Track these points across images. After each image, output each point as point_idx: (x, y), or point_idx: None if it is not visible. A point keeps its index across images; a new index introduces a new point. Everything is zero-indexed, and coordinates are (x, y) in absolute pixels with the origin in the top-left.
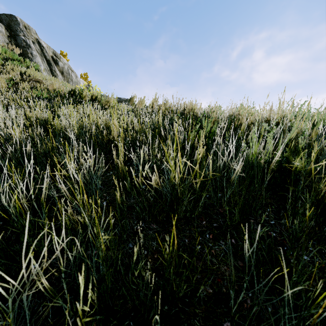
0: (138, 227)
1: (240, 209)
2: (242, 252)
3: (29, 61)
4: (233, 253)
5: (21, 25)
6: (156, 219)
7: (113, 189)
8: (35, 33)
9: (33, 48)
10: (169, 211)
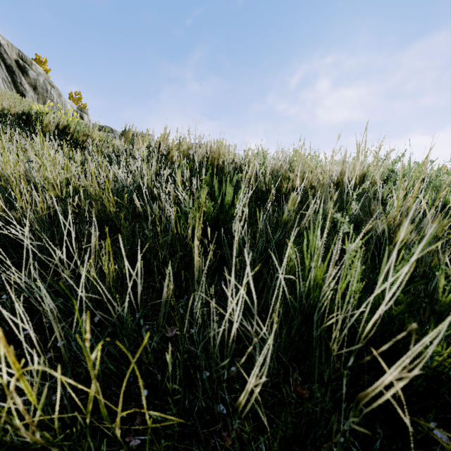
0: None
1: None
2: None
3: None
4: None
5: None
6: None
7: None
8: None
9: None
10: None
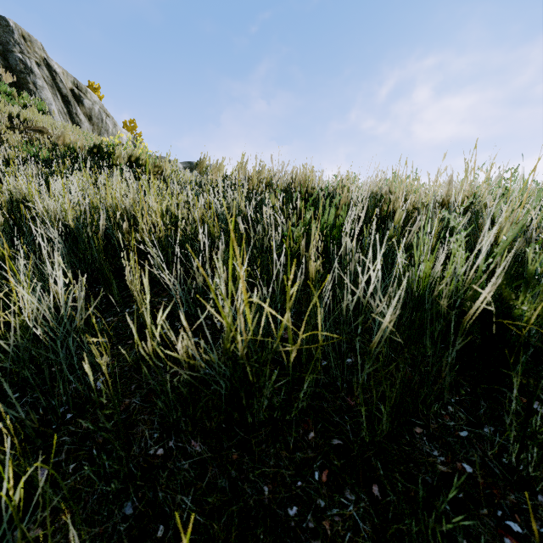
0: (158, 450)
1: (391, 406)
2: (397, 527)
3: (27, 96)
4: (375, 532)
5: (16, 33)
6: (205, 425)
7: (128, 346)
8: (41, 49)
9: (37, 74)
10: (233, 409)
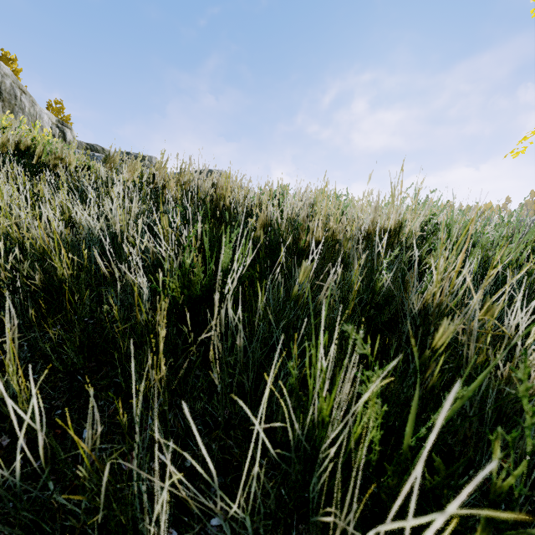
0: None
1: None
2: None
3: None
4: None
5: None
6: None
7: None
8: None
9: None
10: None
